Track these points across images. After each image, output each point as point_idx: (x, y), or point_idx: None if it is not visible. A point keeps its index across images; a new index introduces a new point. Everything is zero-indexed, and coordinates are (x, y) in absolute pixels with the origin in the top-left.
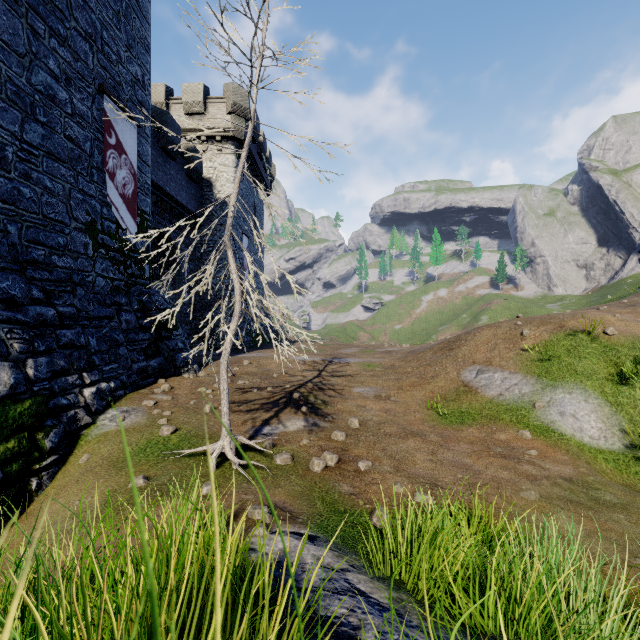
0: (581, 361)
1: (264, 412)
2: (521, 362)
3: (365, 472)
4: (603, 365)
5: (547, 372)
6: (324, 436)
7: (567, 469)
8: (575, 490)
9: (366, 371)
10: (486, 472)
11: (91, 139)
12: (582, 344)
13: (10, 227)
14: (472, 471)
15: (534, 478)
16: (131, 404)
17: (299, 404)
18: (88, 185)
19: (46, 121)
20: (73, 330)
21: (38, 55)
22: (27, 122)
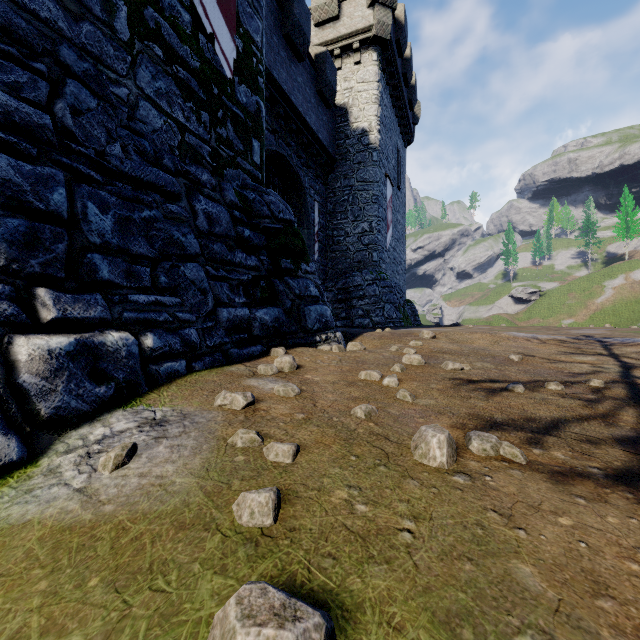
0: None
1: None
2: None
3: None
4: None
5: None
6: None
7: None
8: None
9: None
10: None
11: None
12: None
13: None
14: None
15: None
16: (185, 399)
17: None
18: None
19: None
20: (29, 165)
21: None
22: None
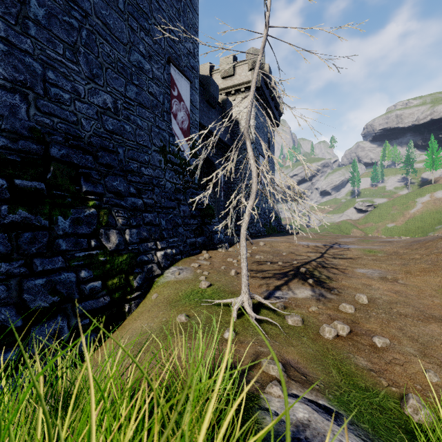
0: None
1: (276, 280)
2: None
3: (382, 349)
4: None
5: None
6: (331, 306)
7: None
8: None
9: (367, 255)
10: None
11: (163, 93)
12: None
13: (119, 150)
14: None
15: None
16: (184, 265)
17: (305, 277)
18: (161, 123)
19: (138, 84)
20: (152, 214)
21: (134, 43)
22: (128, 85)
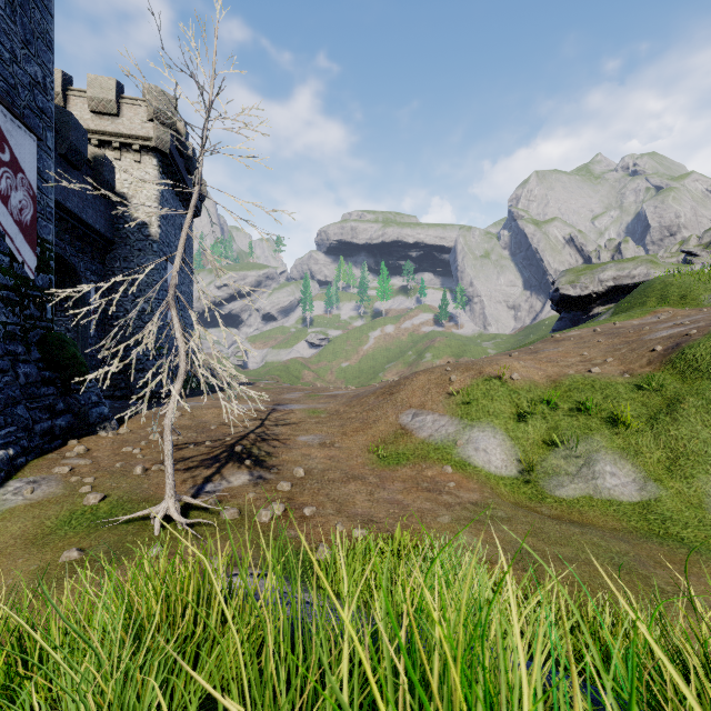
0: (493, 403)
1: (205, 469)
2: (448, 405)
3: (310, 517)
4: (508, 406)
5: (468, 413)
6: (270, 488)
7: (475, 495)
8: (478, 511)
9: (311, 418)
10: (413, 505)
11: None
12: (495, 388)
13: None
14: (402, 505)
15: (450, 505)
16: (38, 473)
17: (242, 458)
18: None
19: None
20: None
21: None
22: None
